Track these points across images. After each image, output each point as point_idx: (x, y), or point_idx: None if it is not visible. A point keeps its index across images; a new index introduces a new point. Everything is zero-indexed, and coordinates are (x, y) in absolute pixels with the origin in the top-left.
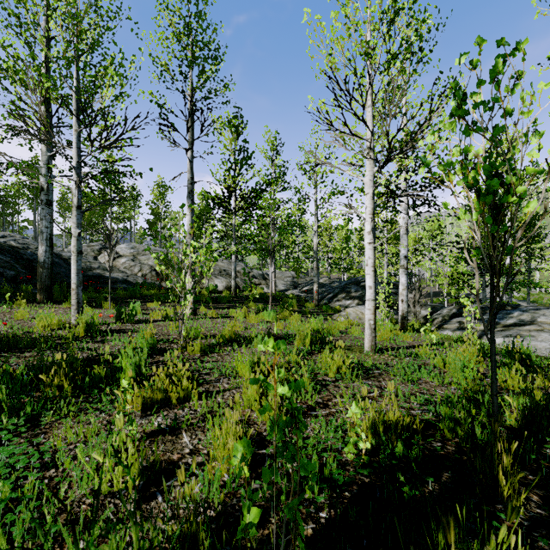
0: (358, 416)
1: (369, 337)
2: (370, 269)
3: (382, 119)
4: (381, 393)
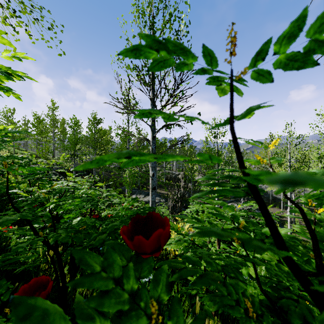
0: None
1: None
2: None
3: None
4: None
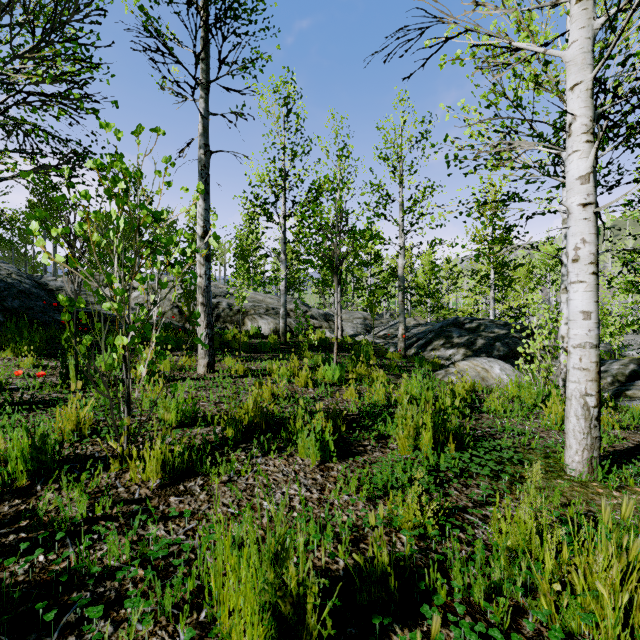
0: None
1: (585, 438)
2: (587, 269)
3: None
4: None
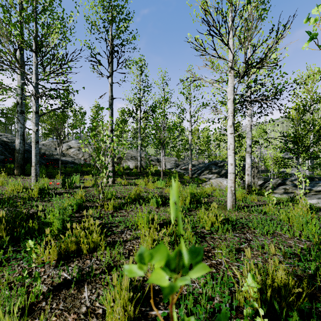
0: (255, 289)
1: (231, 199)
2: (231, 151)
3: (242, 43)
4: (250, 245)
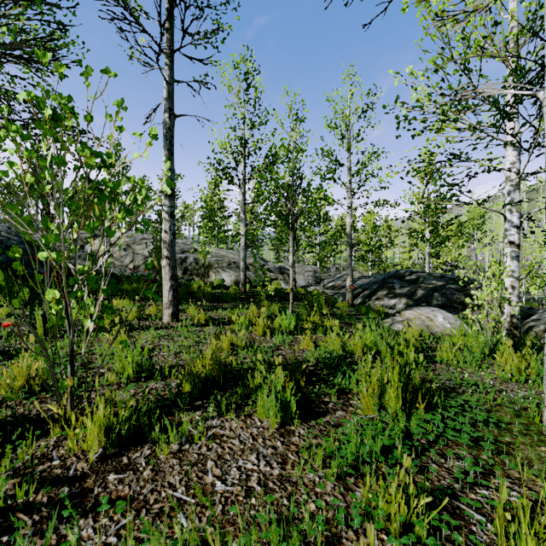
0: None
1: None
2: None
3: None
4: None
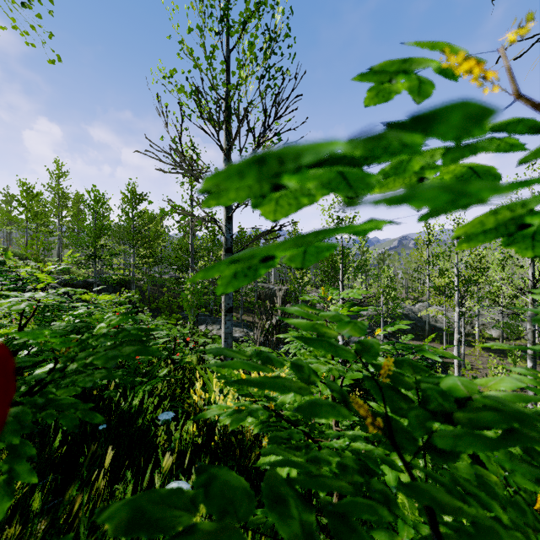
0: None
1: None
2: None
3: None
4: None
